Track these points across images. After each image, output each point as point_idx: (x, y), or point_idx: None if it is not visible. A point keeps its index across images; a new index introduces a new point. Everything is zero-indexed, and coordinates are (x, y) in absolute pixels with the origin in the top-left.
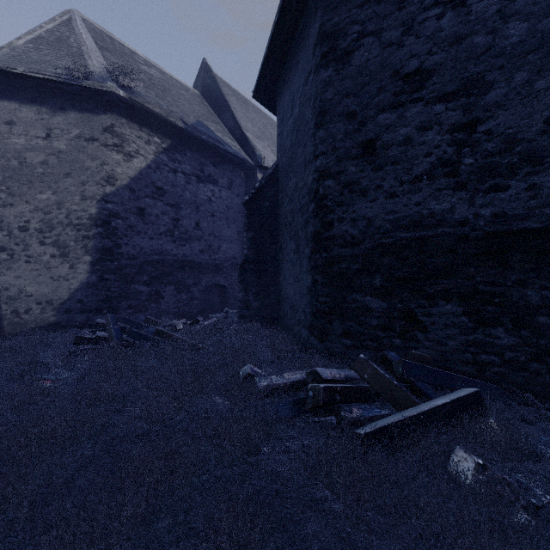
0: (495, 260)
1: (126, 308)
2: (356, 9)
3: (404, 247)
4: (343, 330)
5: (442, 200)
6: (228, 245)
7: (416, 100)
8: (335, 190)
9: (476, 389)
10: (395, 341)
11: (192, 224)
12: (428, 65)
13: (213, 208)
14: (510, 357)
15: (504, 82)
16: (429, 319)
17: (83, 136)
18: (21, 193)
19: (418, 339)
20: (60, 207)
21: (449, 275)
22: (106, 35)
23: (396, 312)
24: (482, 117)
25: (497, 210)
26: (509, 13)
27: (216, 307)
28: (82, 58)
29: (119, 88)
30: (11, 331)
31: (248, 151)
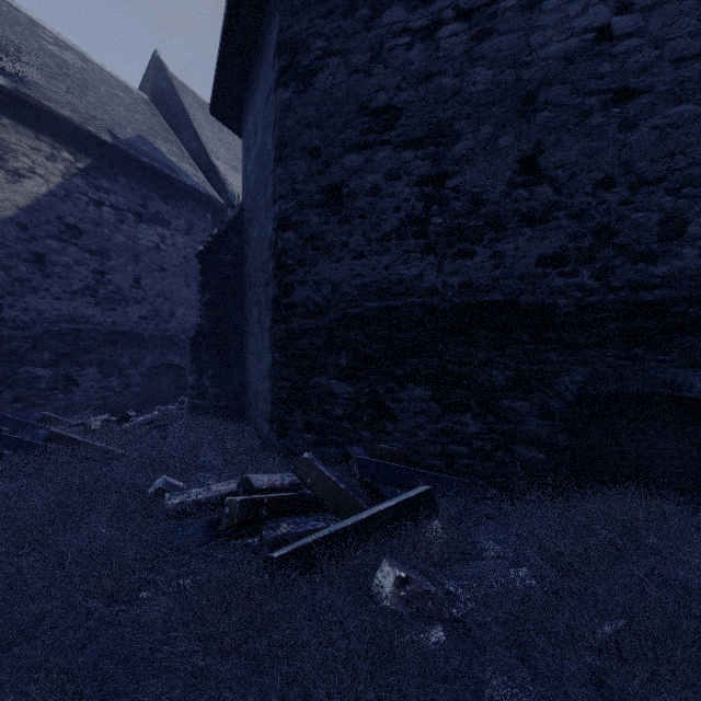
0: (463, 337)
1: (11, 401)
2: (320, 20)
3: (372, 320)
4: (305, 422)
5: (411, 265)
6: (186, 310)
7: (385, 143)
8: (296, 244)
9: (429, 487)
10: (363, 434)
11: (127, 280)
12: (397, 103)
13: (163, 259)
14: (477, 447)
15: (471, 134)
16: (398, 405)
17: None
18: None
19: (387, 431)
20: None
21: (419, 353)
22: None
23: (364, 398)
24: (450, 171)
25: (464, 280)
26: (475, 56)
27: (168, 395)
28: None
29: None
30: None
31: (217, 185)
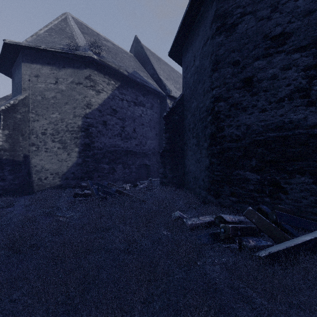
0: None
1: (97, 177)
2: None
3: (272, 142)
4: (230, 192)
5: (298, 113)
6: (150, 141)
7: (280, 52)
8: (225, 108)
9: None
10: (266, 199)
11: (131, 130)
12: (288, 30)
13: (142, 120)
14: None
15: None
16: (289, 186)
17: (74, 81)
18: (43, 114)
19: (281, 198)
20: (62, 121)
21: (303, 159)
22: (84, 25)
23: (266, 181)
24: None
25: None
26: None
27: (143, 177)
28: (73, 38)
29: (93, 54)
30: (37, 189)
31: (162, 87)
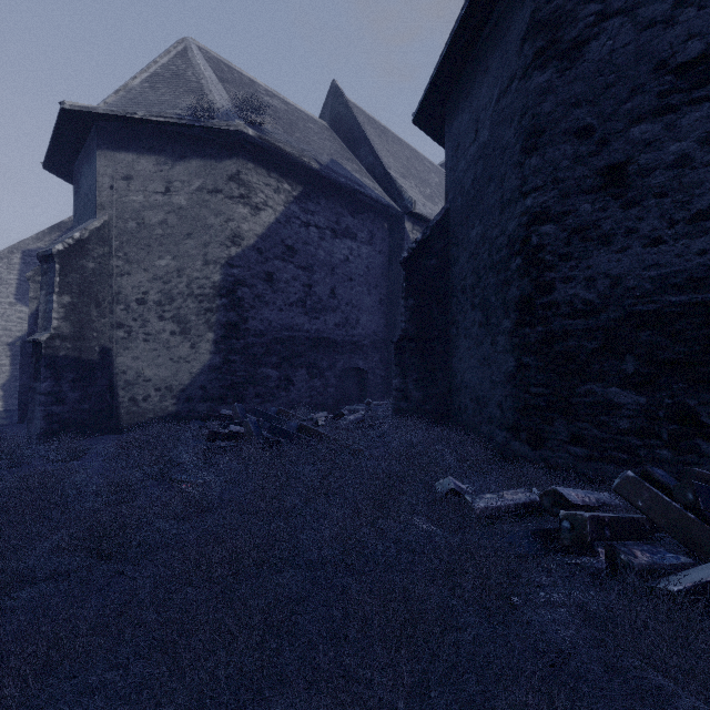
0: None
1: (253, 396)
2: None
3: (676, 317)
4: (570, 434)
5: None
6: (368, 317)
7: (698, 101)
8: (558, 238)
9: None
10: (661, 453)
11: (326, 291)
12: None
13: (351, 270)
14: None
15: None
16: None
17: (206, 187)
18: (139, 260)
19: (701, 452)
20: (180, 275)
21: None
22: (223, 64)
23: (662, 410)
24: None
25: None
26: None
27: (352, 396)
28: (203, 93)
29: (246, 125)
30: (129, 421)
31: (393, 194)
